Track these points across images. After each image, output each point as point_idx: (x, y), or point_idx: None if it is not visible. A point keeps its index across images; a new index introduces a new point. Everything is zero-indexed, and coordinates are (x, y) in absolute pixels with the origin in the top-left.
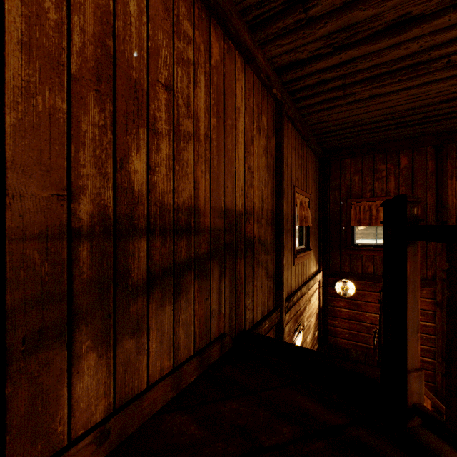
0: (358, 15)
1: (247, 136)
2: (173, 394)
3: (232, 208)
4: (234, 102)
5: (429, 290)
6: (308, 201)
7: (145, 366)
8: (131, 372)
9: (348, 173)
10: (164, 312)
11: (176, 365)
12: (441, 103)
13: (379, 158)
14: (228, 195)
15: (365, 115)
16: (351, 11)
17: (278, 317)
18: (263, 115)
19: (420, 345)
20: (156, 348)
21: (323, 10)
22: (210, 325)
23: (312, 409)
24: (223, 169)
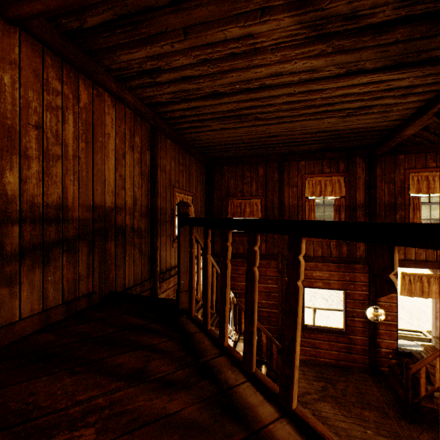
0: (188, 86)
1: (118, 153)
2: (42, 326)
3: (102, 204)
4: (104, 130)
5: (275, 262)
6: (191, 198)
7: (18, 306)
8: (5, 308)
9: (226, 177)
10: (35, 273)
11: (45, 309)
12: (268, 137)
13: (246, 168)
14: (97, 195)
15: (224, 139)
16: (182, 83)
17: (152, 285)
18: (136, 136)
19: (270, 301)
20: (27, 295)
21: (163, 80)
22: (79, 285)
23: (133, 321)
24: (92, 178)
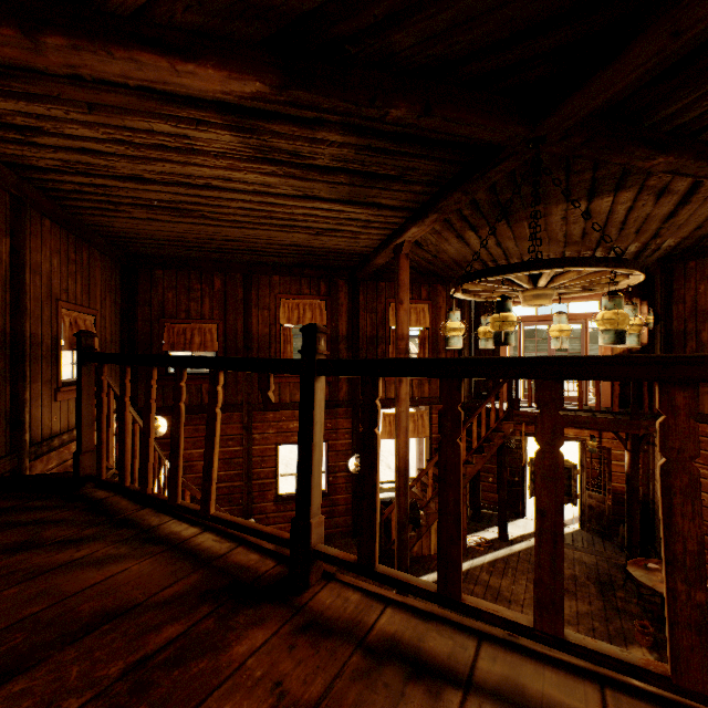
0: (91, 159)
1: None
2: None
3: None
4: None
5: (239, 414)
6: (93, 318)
7: None
8: None
9: (161, 287)
10: None
11: None
12: (225, 241)
13: (195, 276)
14: None
15: (156, 232)
16: (81, 154)
17: (15, 464)
18: None
19: (233, 471)
20: None
21: (46, 142)
22: None
23: None
24: None
